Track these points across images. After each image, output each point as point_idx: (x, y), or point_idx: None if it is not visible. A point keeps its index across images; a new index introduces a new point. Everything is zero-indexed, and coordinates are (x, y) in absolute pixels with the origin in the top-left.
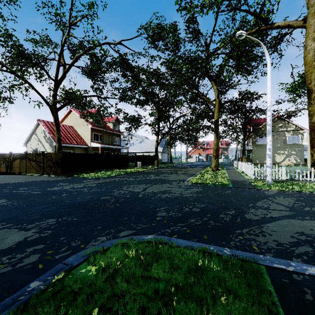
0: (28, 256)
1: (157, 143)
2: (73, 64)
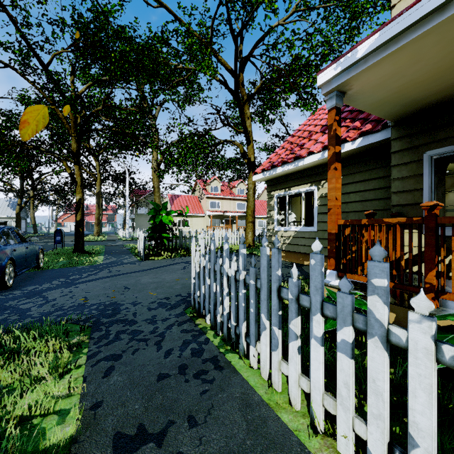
0: None
1: (20, 207)
2: None
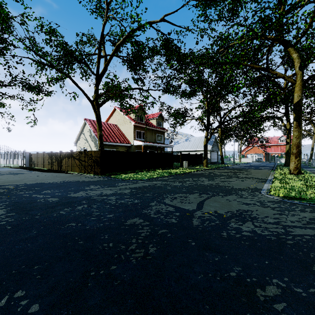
0: None
1: (206, 139)
2: (113, 55)
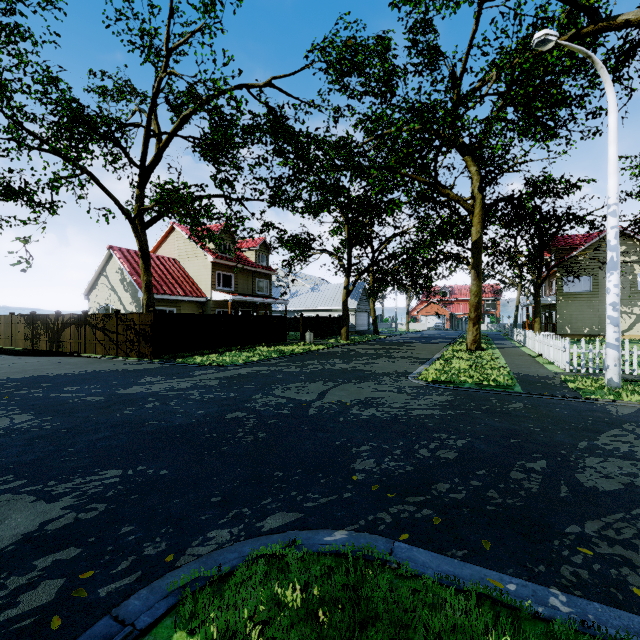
0: (34, 583)
1: (346, 291)
2: (175, 133)
